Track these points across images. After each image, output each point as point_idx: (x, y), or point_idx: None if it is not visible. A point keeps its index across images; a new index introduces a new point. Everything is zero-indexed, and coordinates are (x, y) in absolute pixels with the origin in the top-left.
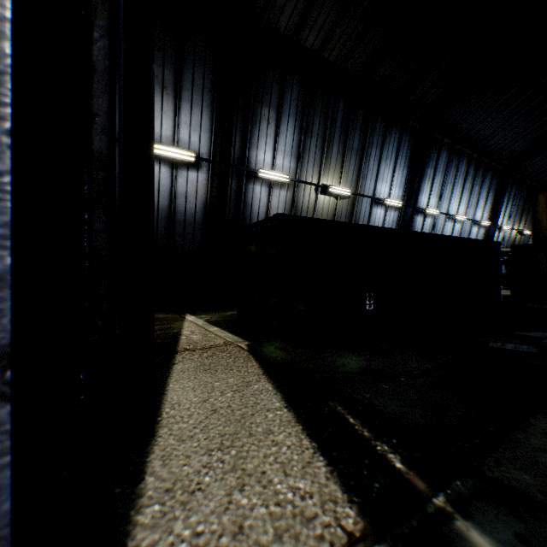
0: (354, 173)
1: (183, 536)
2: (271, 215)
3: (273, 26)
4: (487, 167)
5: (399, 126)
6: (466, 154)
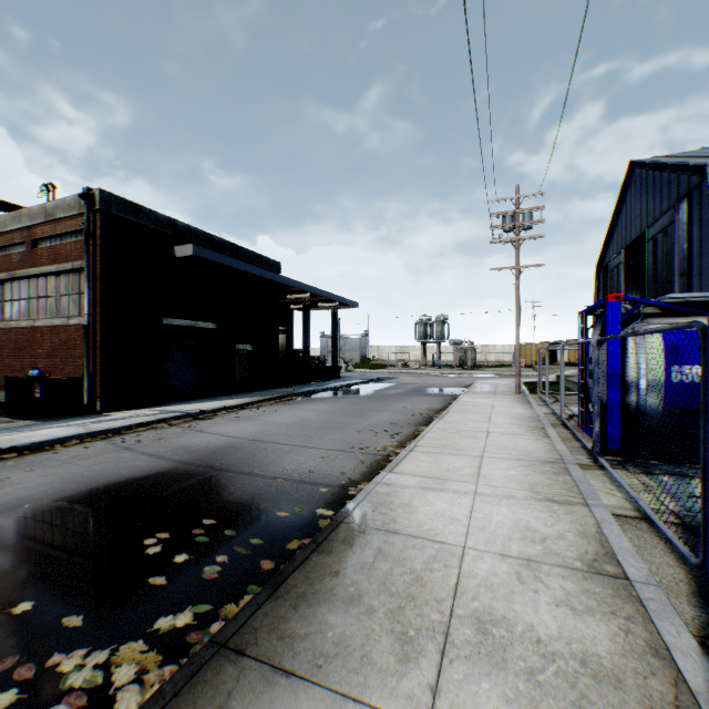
0: None
1: None
2: None
3: None
4: None
5: None
6: None
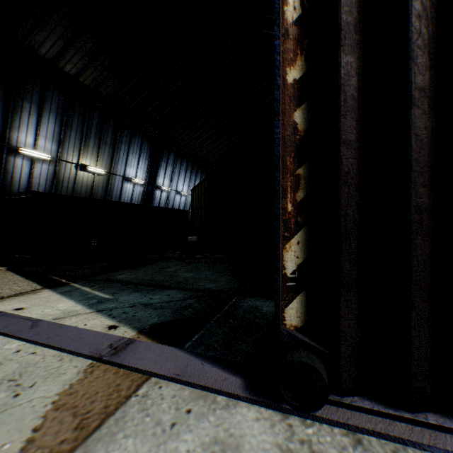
0: (108, 159)
1: None
2: (34, 182)
3: (34, 50)
4: (199, 166)
5: (141, 133)
6: (186, 156)
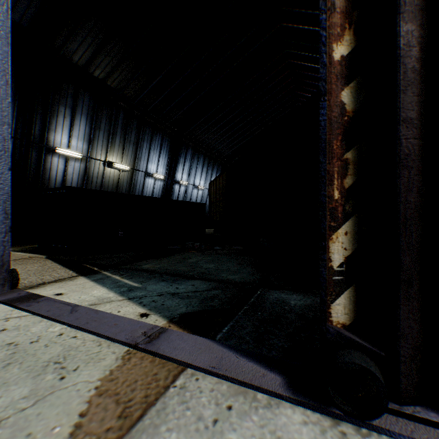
0: (132, 156)
1: (26, 281)
2: (68, 179)
3: (68, 58)
4: (216, 160)
5: (162, 131)
6: (203, 152)
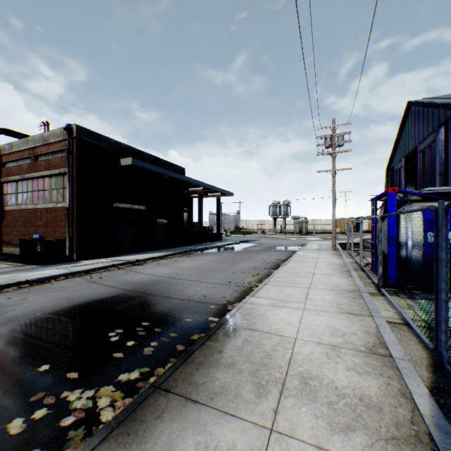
0: None
1: None
2: None
3: None
4: None
5: None
6: None
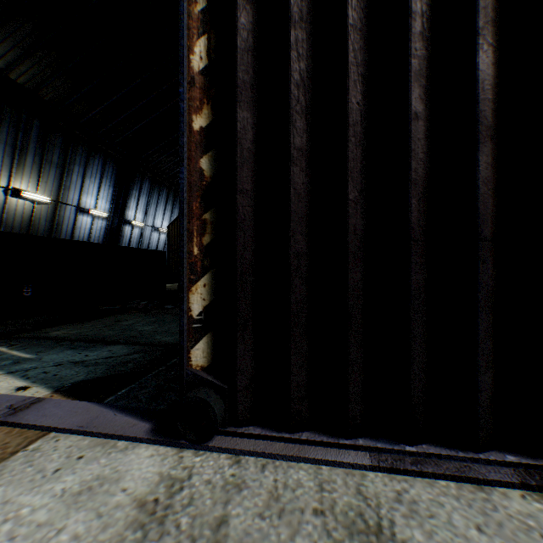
0: (55, 183)
1: None
2: None
3: None
4: None
5: (103, 153)
6: (166, 185)
